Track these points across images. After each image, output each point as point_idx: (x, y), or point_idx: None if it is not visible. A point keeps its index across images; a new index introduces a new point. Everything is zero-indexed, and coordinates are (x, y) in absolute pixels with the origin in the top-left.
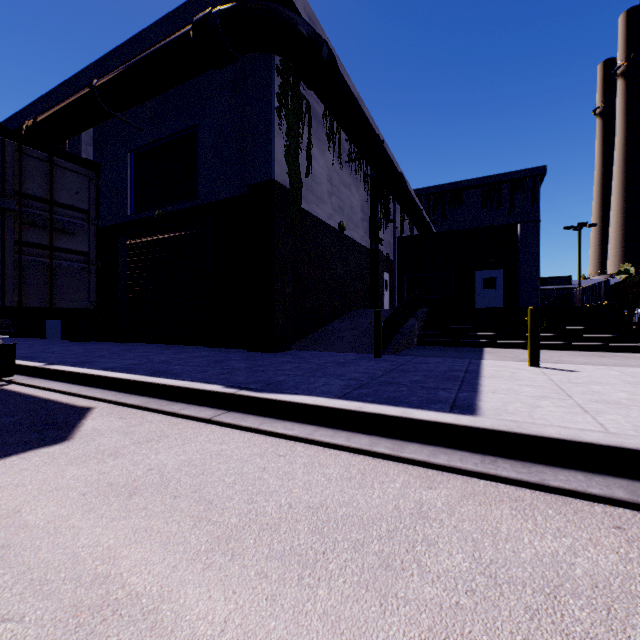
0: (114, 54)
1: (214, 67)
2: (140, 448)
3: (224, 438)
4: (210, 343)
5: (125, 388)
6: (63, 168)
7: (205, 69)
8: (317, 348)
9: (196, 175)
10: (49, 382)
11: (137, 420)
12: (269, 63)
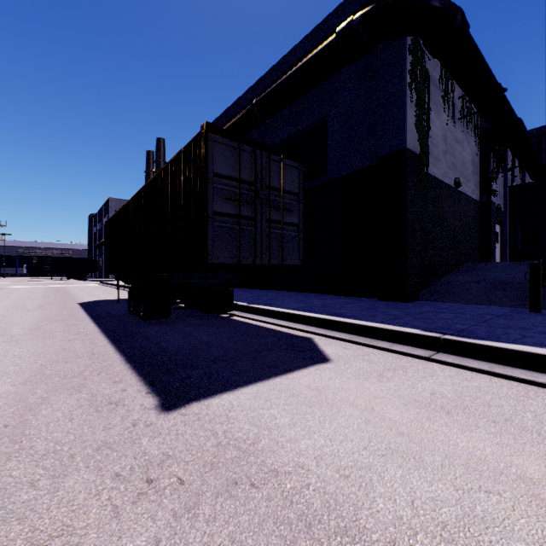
0: (265, 77)
1: (350, 64)
2: (396, 374)
3: (462, 376)
4: (339, 292)
5: (321, 325)
6: (286, 165)
7: (341, 68)
8: (445, 300)
9: (325, 156)
10: (258, 316)
11: (359, 351)
12: (401, 45)
